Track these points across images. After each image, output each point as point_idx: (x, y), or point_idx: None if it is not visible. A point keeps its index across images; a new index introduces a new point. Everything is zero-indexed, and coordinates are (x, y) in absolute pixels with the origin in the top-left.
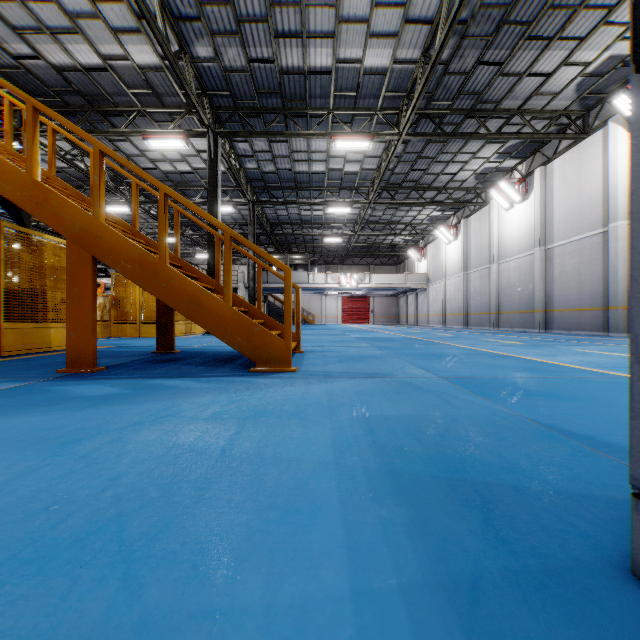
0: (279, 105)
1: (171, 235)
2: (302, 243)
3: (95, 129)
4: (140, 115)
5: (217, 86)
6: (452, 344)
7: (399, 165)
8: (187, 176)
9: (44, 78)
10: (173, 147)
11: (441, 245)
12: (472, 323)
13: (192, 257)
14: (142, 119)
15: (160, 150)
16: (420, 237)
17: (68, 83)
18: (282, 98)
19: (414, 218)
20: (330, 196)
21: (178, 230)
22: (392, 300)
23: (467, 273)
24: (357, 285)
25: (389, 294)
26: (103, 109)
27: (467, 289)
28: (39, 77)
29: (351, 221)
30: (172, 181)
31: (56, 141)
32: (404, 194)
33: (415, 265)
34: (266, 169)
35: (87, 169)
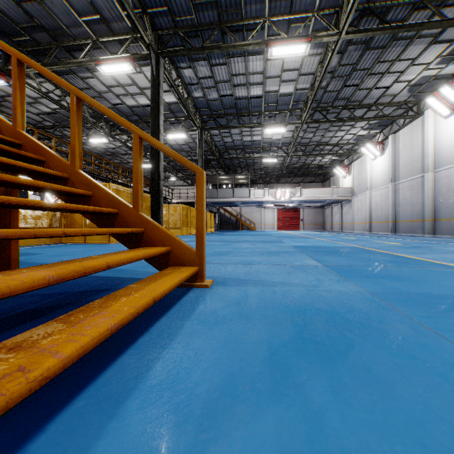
0: (215, 20)
1: (144, 162)
2: (245, 166)
3: (59, 62)
4: (97, 48)
5: (155, 3)
6: (444, 263)
7: (332, 82)
8: (148, 109)
9: (11, 15)
10: (123, 72)
11: (366, 161)
12: (401, 230)
13: (165, 181)
14: (100, 52)
15: (122, 85)
16: (345, 157)
17: (30, 18)
18: (217, 9)
19: (341, 138)
20: (267, 121)
21: (19, 88)
22: (319, 211)
23: (395, 184)
24: (290, 198)
25: (316, 206)
26: (65, 44)
27: (395, 198)
28: (7, 14)
29: (285, 144)
30: (137, 115)
31: (43, 83)
32: (334, 114)
33: (340, 181)
34: (210, 97)
35: (68, 106)
